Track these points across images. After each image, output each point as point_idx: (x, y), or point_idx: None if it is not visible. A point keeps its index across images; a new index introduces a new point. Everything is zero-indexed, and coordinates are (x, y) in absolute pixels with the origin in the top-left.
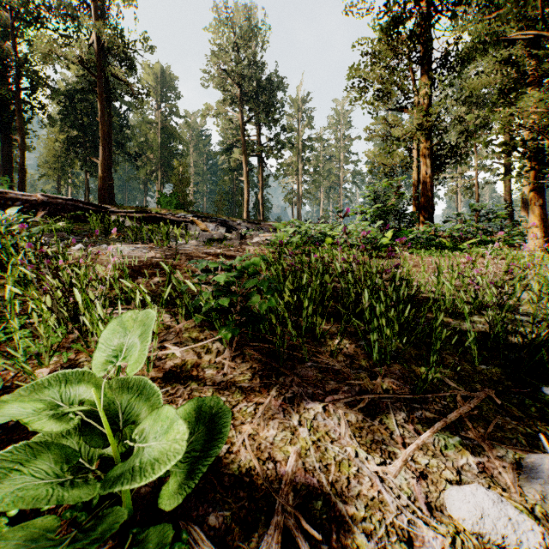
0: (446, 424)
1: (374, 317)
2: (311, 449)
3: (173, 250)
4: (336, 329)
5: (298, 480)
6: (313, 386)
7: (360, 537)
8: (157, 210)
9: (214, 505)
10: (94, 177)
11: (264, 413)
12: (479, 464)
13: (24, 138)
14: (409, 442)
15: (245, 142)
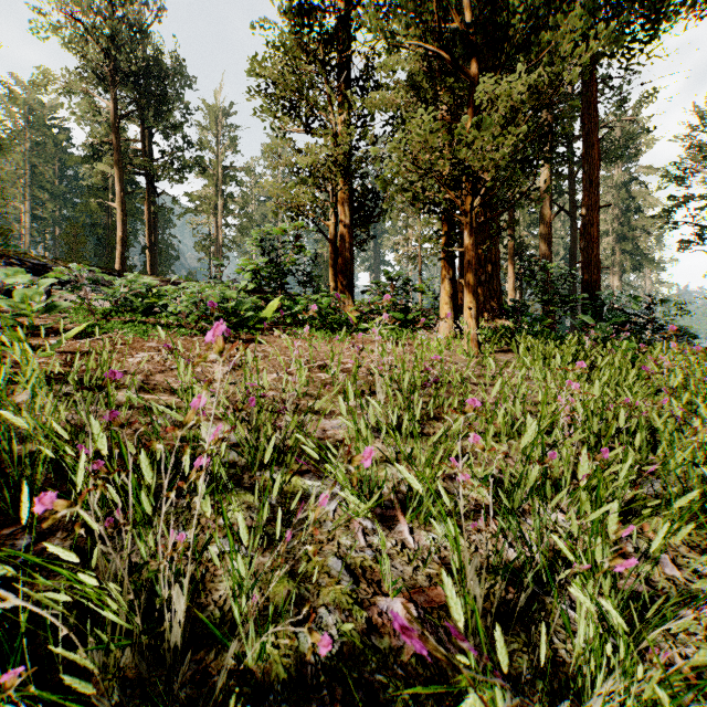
0: None
1: None
2: None
3: None
4: None
5: None
6: None
7: None
8: None
9: None
10: None
11: None
12: None
13: None
14: None
15: (118, 148)
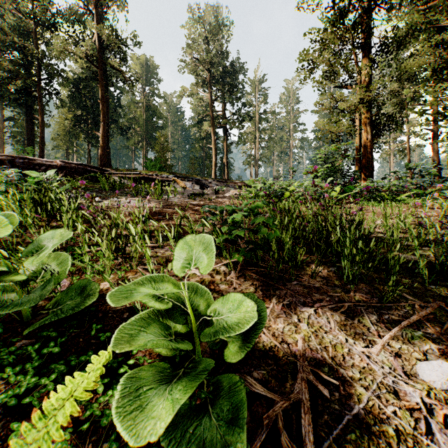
0: (410, 323)
1: (345, 248)
2: (312, 337)
3: (167, 202)
4: (310, 259)
5: (307, 355)
6: (302, 297)
7: (360, 389)
8: (146, 172)
9: (253, 367)
10: (94, 146)
11: (271, 313)
12: (439, 349)
13: (43, 117)
14: (383, 334)
15: (213, 117)
